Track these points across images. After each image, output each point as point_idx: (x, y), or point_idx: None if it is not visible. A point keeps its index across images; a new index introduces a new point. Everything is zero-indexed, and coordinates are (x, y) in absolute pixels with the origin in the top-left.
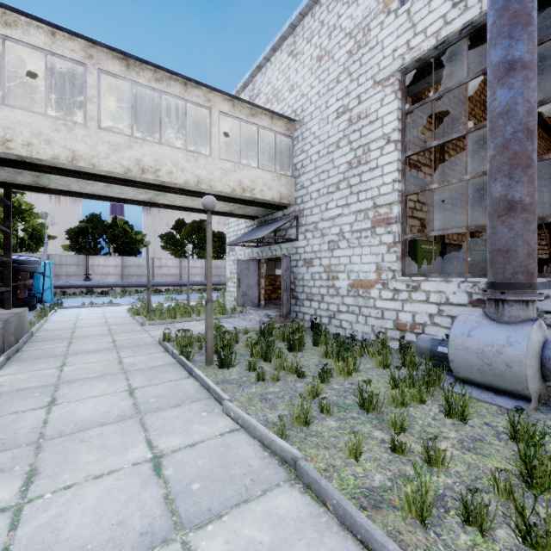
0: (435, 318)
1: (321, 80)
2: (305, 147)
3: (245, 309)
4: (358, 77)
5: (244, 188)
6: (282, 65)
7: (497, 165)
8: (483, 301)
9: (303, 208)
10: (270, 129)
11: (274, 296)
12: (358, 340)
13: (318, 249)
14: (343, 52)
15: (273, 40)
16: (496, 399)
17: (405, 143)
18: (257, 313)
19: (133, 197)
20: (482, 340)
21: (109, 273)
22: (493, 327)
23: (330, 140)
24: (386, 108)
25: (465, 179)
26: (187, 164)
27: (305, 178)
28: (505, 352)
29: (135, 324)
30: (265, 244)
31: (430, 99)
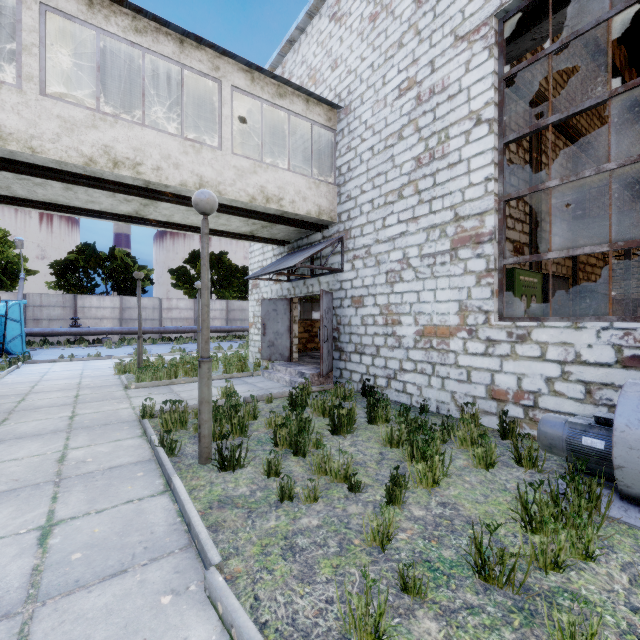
0: (556, 385)
1: (376, 47)
2: (352, 143)
3: (272, 364)
4: (431, 34)
5: (267, 196)
6: (322, 34)
7: None
8: None
9: (350, 227)
10: (305, 117)
11: (310, 346)
12: (431, 412)
13: (371, 282)
14: (409, 3)
15: (309, 2)
16: None
17: (503, 123)
18: (288, 371)
19: (112, 209)
20: None
21: (105, 317)
22: None
23: (388, 130)
24: (474, 74)
25: (607, 169)
26: (184, 157)
27: (352, 185)
28: None
29: (118, 386)
30: (298, 277)
31: (546, 52)
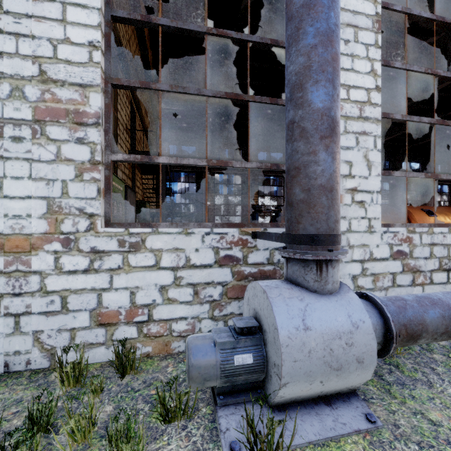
0: (169, 292)
1: None
2: None
3: None
4: None
5: None
6: None
7: (319, 61)
8: (231, 258)
9: None
10: None
11: None
12: None
13: None
14: None
15: None
16: (340, 417)
17: None
18: None
19: None
20: (326, 331)
21: None
22: (325, 304)
23: None
24: None
25: (206, 93)
26: None
27: None
28: (356, 341)
29: None
30: None
31: None
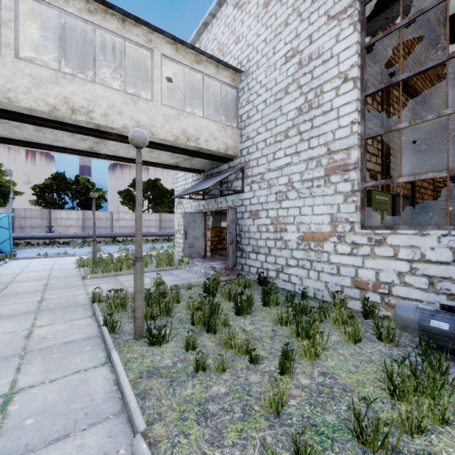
0: (405, 278)
1: (268, 26)
2: (251, 97)
3: (191, 260)
4: (309, 15)
5: (188, 136)
6: (228, 18)
7: None
8: None
9: (249, 159)
10: (216, 78)
11: (219, 247)
12: (309, 297)
13: (264, 200)
14: None
15: None
16: None
17: (364, 80)
18: (203, 265)
19: (72, 146)
20: None
21: (71, 225)
22: None
23: (277, 87)
24: (342, 44)
25: (445, 113)
26: (125, 107)
27: (251, 129)
28: None
29: (78, 277)
30: (211, 196)
31: (398, 26)
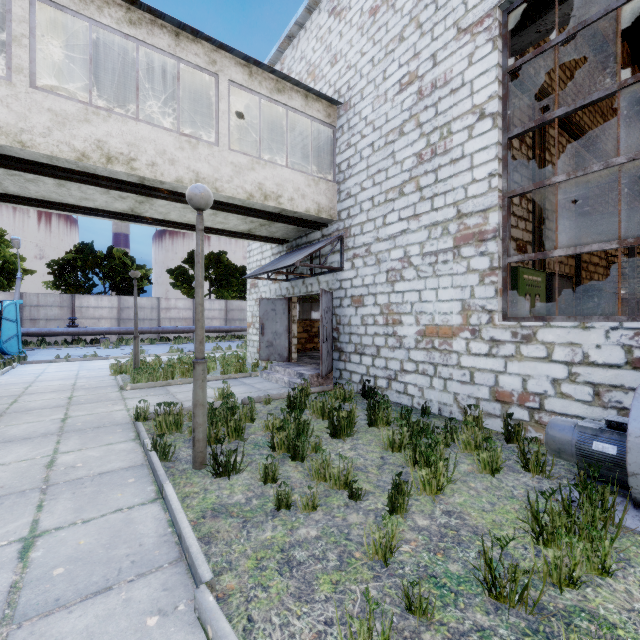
0: (562, 386)
1: (376, 41)
2: (352, 139)
3: (270, 365)
4: (433, 27)
5: (266, 193)
6: (321, 29)
7: None
8: None
9: (350, 225)
10: (304, 113)
11: (309, 346)
12: (433, 414)
13: (371, 281)
14: None
15: None
16: None
17: (507, 117)
18: (286, 371)
19: (106, 206)
20: None
21: (102, 316)
22: None
23: (389, 125)
24: (477, 67)
25: (616, 163)
26: (179, 153)
27: (352, 183)
28: None
29: (113, 387)
30: (297, 276)
31: (552, 43)
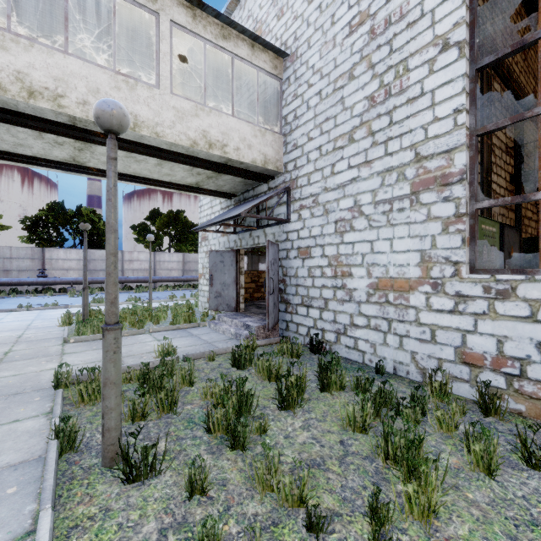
0: None
1: None
2: (299, 90)
3: (218, 315)
4: None
5: (210, 141)
6: None
7: None
8: None
9: (296, 176)
10: (250, 63)
11: (257, 295)
12: (387, 373)
13: (318, 232)
14: None
15: None
16: None
17: (475, 46)
18: (233, 322)
19: (46, 154)
20: None
21: (71, 268)
22: None
23: (338, 71)
24: None
25: None
26: (115, 92)
27: (299, 133)
28: None
29: (58, 340)
30: (245, 229)
31: None
